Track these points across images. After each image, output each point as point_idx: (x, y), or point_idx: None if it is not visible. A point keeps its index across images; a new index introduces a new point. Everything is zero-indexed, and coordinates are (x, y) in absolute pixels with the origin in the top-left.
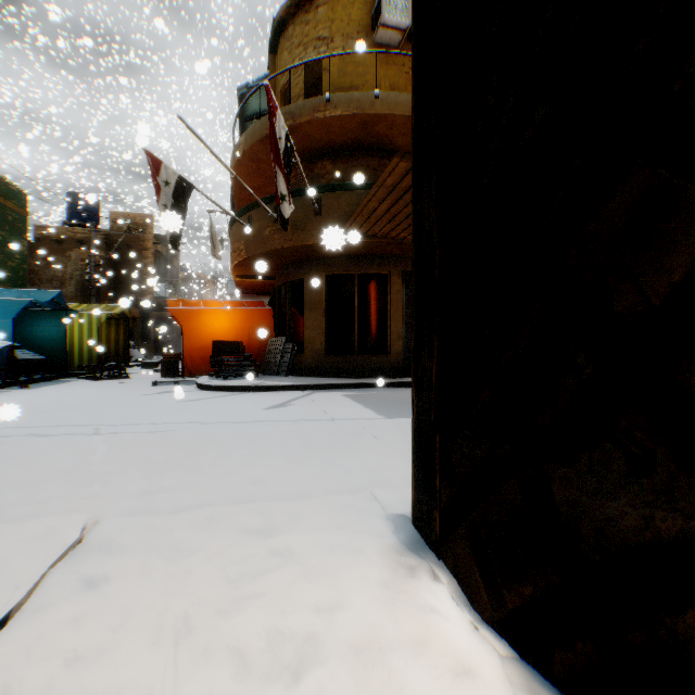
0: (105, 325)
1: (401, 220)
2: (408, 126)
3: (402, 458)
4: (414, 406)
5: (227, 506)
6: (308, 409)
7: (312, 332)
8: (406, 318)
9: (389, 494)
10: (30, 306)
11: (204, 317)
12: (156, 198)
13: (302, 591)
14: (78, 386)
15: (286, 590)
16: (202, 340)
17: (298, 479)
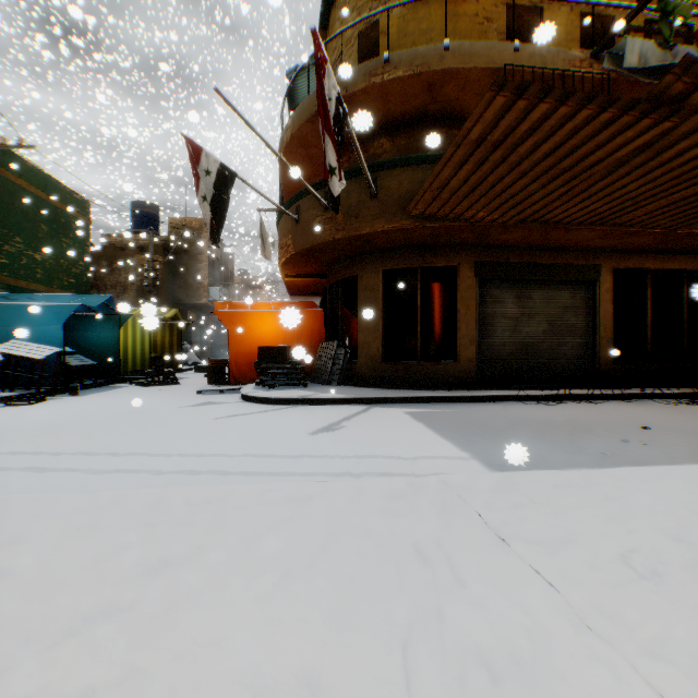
0: (160, 329)
1: (481, 195)
2: (485, 83)
3: (572, 611)
4: None
5: None
6: (365, 437)
7: (367, 336)
8: (480, 319)
9: None
10: (86, 311)
11: (251, 320)
12: (197, 189)
13: None
14: (125, 393)
15: None
16: (248, 345)
17: (359, 695)
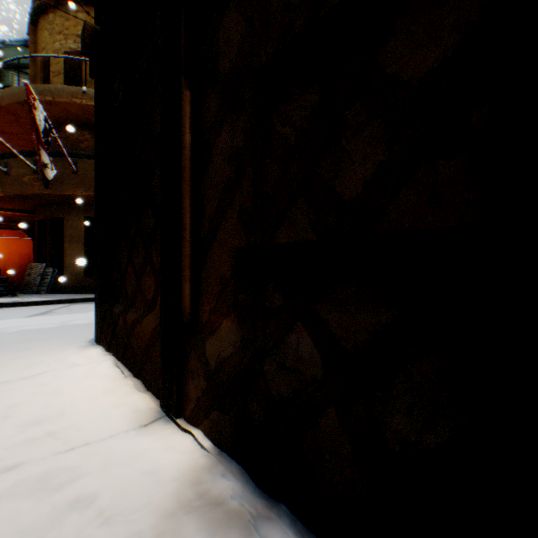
0: None
1: None
2: None
3: None
4: (96, 296)
5: (4, 347)
6: (65, 315)
7: (73, 259)
8: None
9: (93, 335)
10: None
11: None
12: None
13: (42, 355)
14: None
15: (36, 356)
16: None
17: (47, 337)
